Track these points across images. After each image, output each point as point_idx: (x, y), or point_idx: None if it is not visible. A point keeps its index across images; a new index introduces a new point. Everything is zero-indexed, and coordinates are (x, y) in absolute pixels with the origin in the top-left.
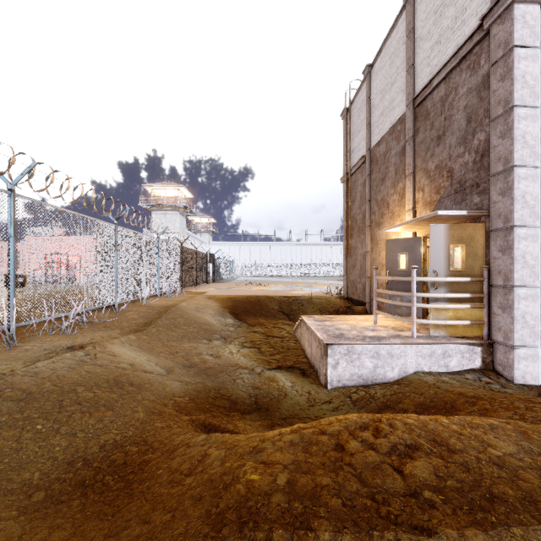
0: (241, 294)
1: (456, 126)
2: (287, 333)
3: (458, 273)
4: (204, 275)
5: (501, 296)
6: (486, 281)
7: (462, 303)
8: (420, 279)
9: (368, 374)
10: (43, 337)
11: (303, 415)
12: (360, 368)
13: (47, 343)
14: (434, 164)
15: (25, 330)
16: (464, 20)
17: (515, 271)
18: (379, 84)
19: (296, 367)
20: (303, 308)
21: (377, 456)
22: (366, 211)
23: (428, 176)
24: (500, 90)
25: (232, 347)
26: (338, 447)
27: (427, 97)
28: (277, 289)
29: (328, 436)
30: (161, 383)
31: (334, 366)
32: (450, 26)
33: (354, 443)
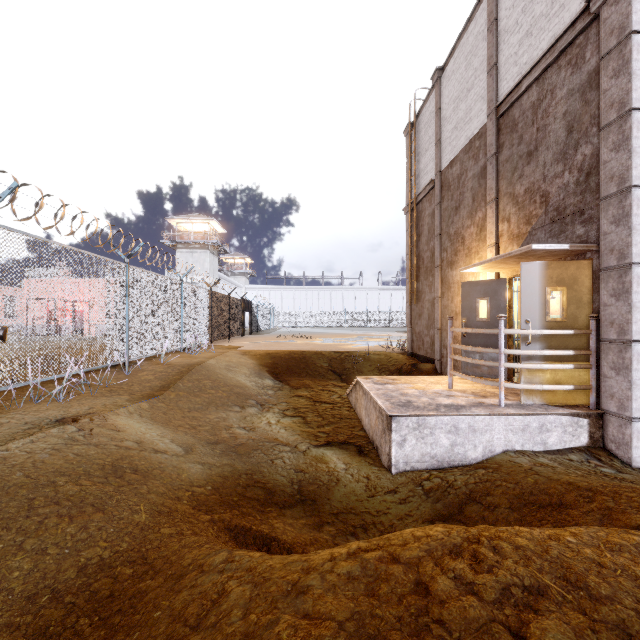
0: (282, 349)
1: (553, 138)
2: (339, 398)
3: (557, 324)
4: (238, 325)
5: (614, 353)
6: (594, 334)
7: (563, 363)
8: (509, 331)
9: (444, 453)
10: (27, 406)
11: (360, 509)
12: (433, 446)
13: (31, 414)
14: (524, 187)
15: (6, 397)
16: (563, 4)
17: (633, 322)
18: (451, 91)
19: (350, 442)
20: (358, 367)
21: (482, 607)
22: (435, 248)
23: (515, 202)
24: (613, 90)
25: (271, 415)
26: (420, 588)
27: (514, 104)
28: (327, 343)
29: (403, 567)
30: (175, 467)
31: (400, 444)
32: (545, 13)
33: (444, 581)
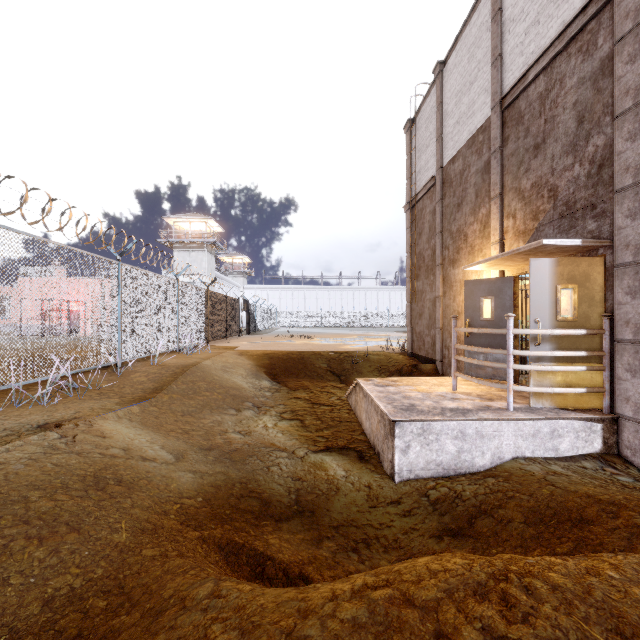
0: (280, 349)
1: (562, 129)
2: (338, 399)
3: (568, 323)
4: (235, 325)
5: (630, 354)
6: (607, 334)
7: (574, 364)
8: (518, 331)
9: (451, 460)
10: (9, 410)
11: (362, 521)
12: (439, 452)
13: (12, 419)
14: (530, 181)
15: None
16: None
17: None
18: (453, 84)
19: (350, 447)
20: (357, 367)
21: None
22: (437, 246)
23: (521, 197)
24: (629, 76)
25: (268, 418)
26: None
27: (520, 95)
28: (325, 343)
29: (419, 613)
30: (164, 476)
31: (404, 450)
32: None
33: (470, 635)
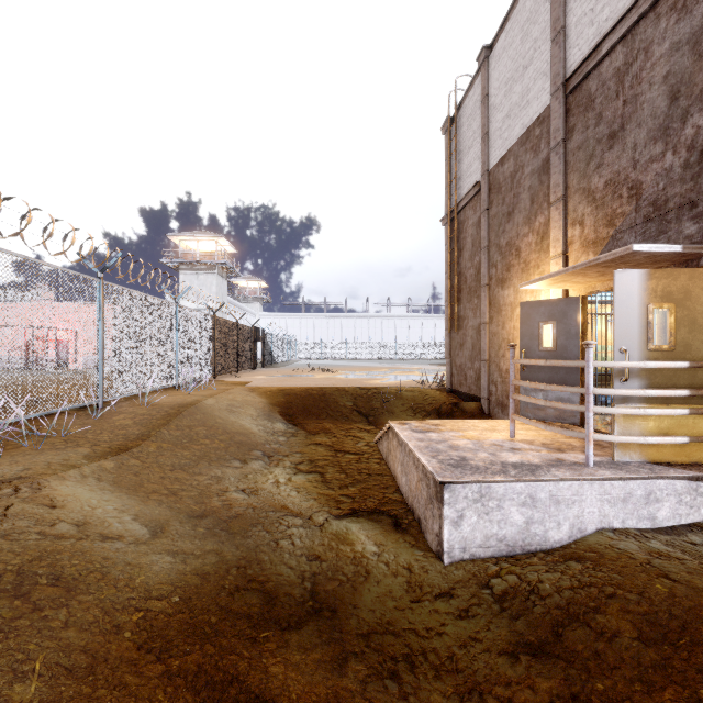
0: (298, 385)
1: (648, 111)
2: (367, 446)
3: (663, 354)
4: (248, 357)
5: None
6: None
7: (670, 406)
8: (601, 364)
9: (517, 534)
10: None
11: (401, 625)
12: (502, 524)
13: None
14: (604, 179)
15: None
16: None
17: None
18: (502, 71)
19: (383, 511)
20: (388, 406)
21: None
22: (482, 263)
23: (591, 199)
24: None
25: (280, 471)
26: None
27: (589, 75)
28: (351, 377)
29: None
30: (129, 564)
31: (455, 522)
32: None
33: None
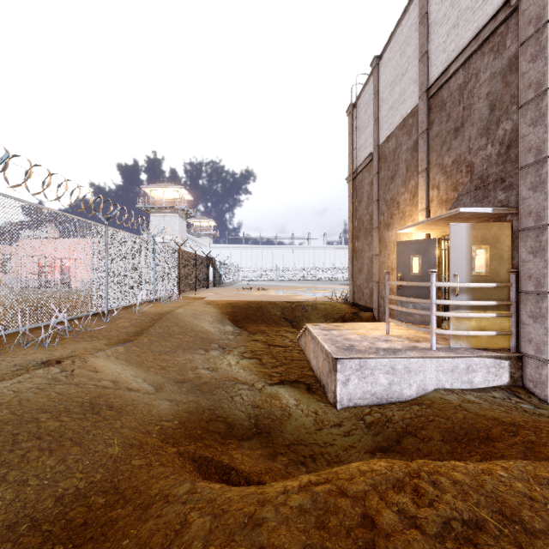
0: (241, 299)
1: (477, 116)
2: (291, 342)
3: (482, 278)
4: (203, 279)
5: (532, 303)
6: (514, 286)
7: (486, 312)
8: (440, 284)
9: (383, 391)
10: (17, 350)
11: (309, 441)
12: (374, 385)
13: (20, 357)
14: (451, 159)
15: None
16: None
17: (548, 276)
18: (388, 76)
19: (300, 381)
20: (306, 315)
21: (425, 541)
22: (374, 212)
23: (443, 172)
24: (531, 72)
25: (231, 357)
26: (366, 521)
27: (443, 86)
28: (279, 294)
29: (350, 501)
30: (146, 404)
31: (344, 383)
32: (470, 6)
33: (388, 515)
